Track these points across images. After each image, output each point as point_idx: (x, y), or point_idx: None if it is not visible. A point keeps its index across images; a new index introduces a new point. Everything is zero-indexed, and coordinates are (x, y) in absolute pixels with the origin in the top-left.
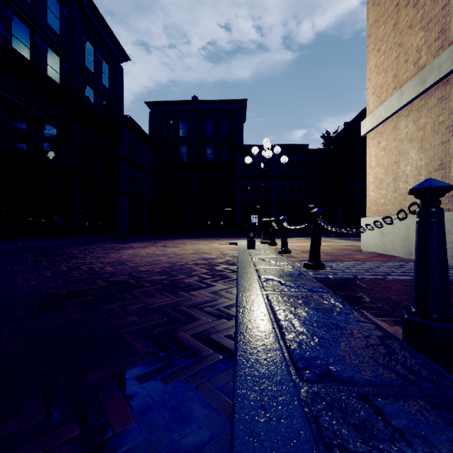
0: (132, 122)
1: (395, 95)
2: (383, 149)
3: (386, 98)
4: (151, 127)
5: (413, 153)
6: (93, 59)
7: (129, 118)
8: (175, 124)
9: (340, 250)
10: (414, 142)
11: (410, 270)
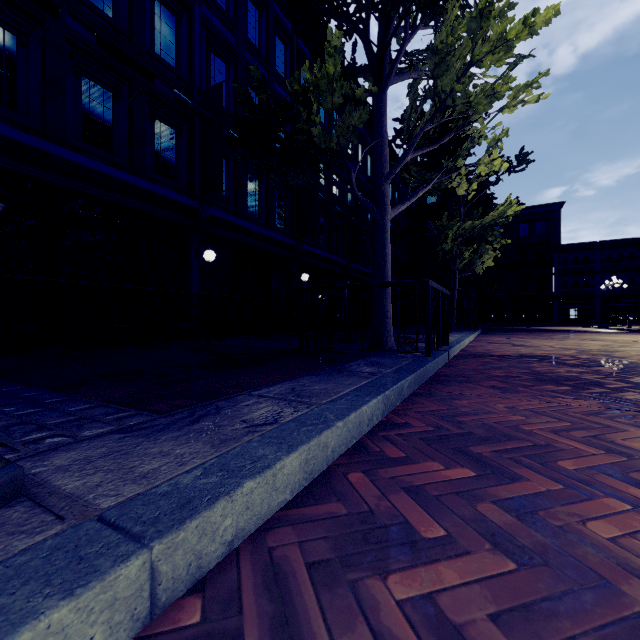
0: None
1: None
2: None
3: None
4: None
5: None
6: None
7: None
8: None
9: None
10: None
11: None
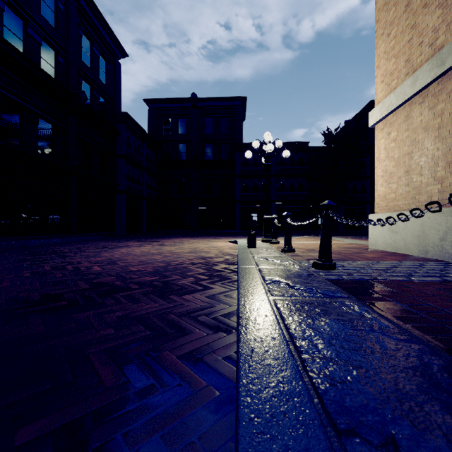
0: (130, 119)
1: (408, 81)
2: (394, 140)
3: (397, 85)
4: (150, 124)
5: (429, 143)
6: (90, 53)
7: (126, 115)
8: (173, 122)
9: (346, 249)
10: (430, 131)
11: (434, 270)
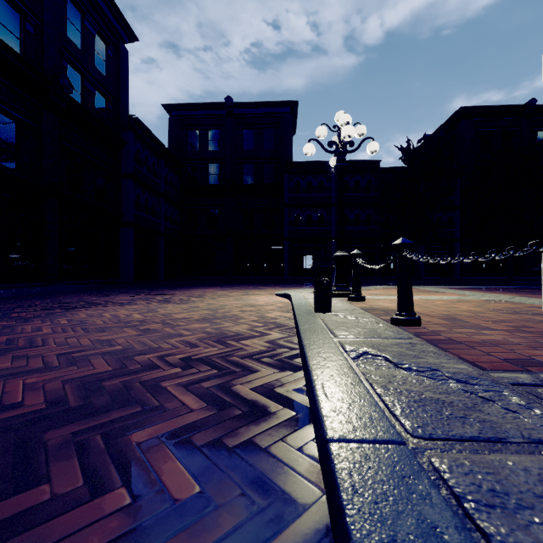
0: (141, 126)
1: None
2: None
3: None
4: (171, 138)
5: None
6: (80, 29)
7: (135, 119)
8: (202, 135)
9: (510, 314)
10: None
11: None
